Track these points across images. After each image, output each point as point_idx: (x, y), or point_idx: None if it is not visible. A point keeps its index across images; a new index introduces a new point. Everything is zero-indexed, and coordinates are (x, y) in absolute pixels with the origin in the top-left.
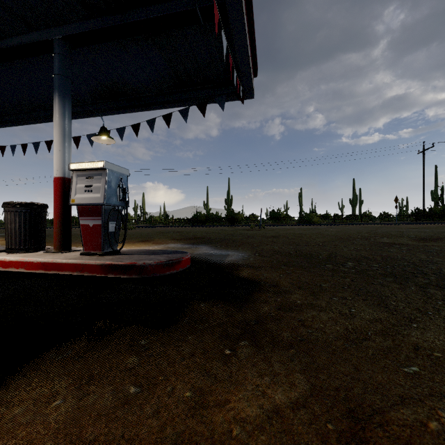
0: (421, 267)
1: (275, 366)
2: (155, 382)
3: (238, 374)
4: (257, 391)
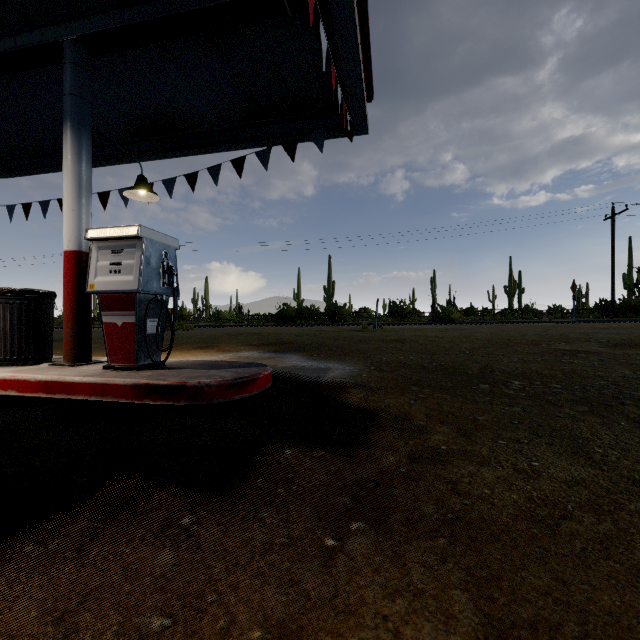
0: (627, 388)
1: (415, 575)
2: (199, 606)
3: (348, 590)
4: (385, 630)
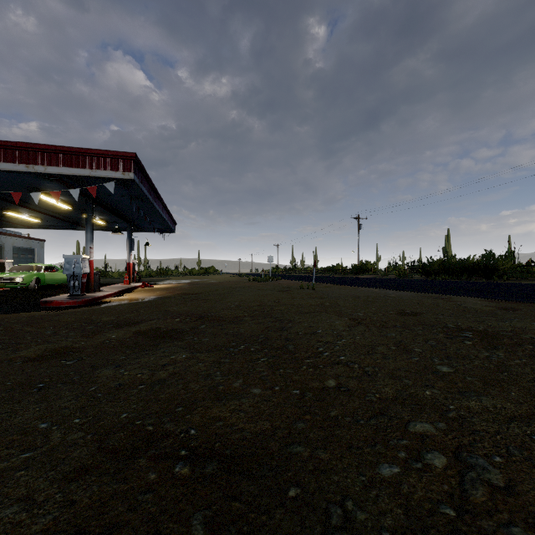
0: None
1: None
2: None
3: None
4: None
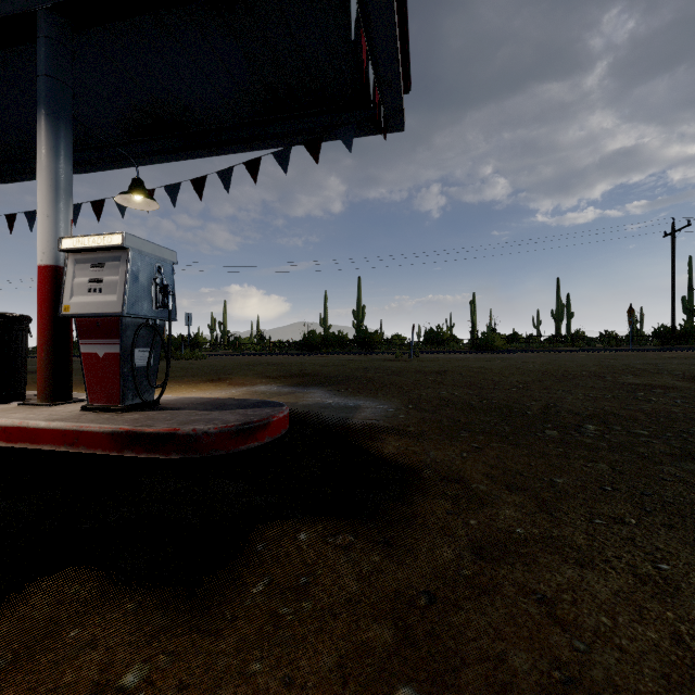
0: None
1: None
2: None
3: None
4: None
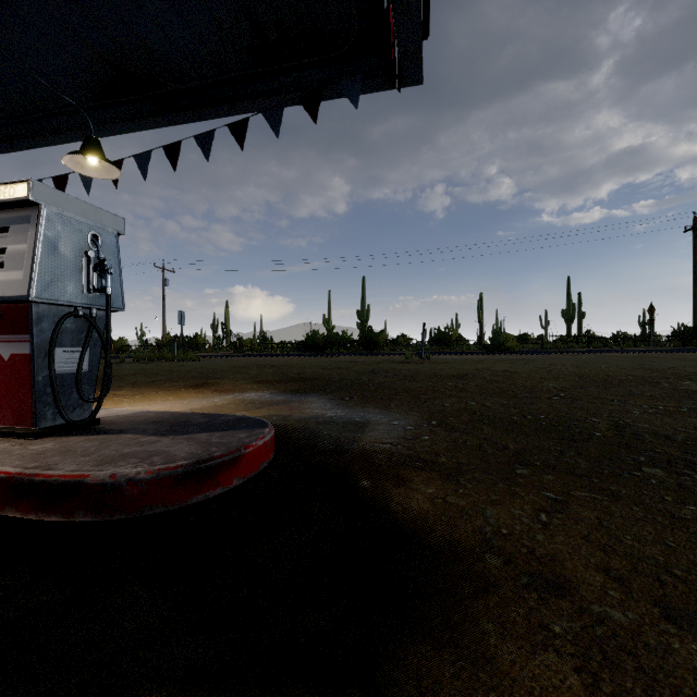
0: None
1: None
2: None
3: None
4: None
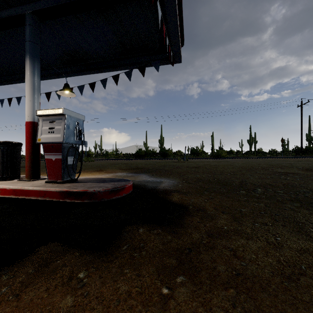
0: None
1: None
2: None
3: None
4: None
